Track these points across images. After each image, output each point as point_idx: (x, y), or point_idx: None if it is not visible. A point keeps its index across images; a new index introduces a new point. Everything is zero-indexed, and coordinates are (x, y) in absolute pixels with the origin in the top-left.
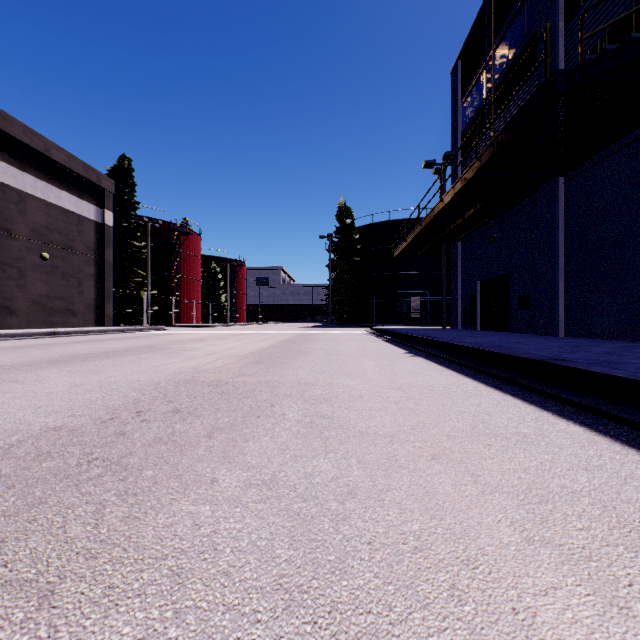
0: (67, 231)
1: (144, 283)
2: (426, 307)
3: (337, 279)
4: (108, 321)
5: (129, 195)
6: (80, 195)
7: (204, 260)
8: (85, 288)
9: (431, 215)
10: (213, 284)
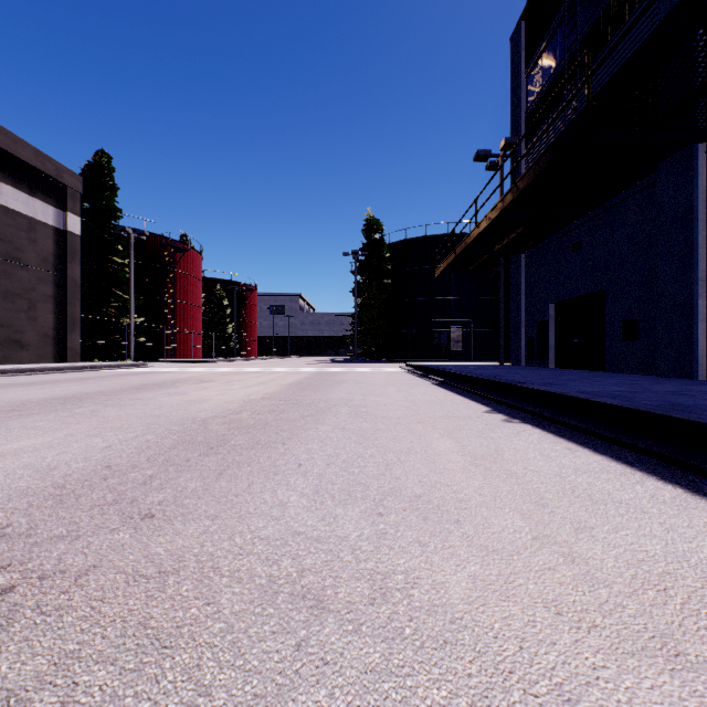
0: (12, 238)
1: (126, 308)
2: (469, 339)
3: (364, 305)
4: (73, 355)
5: (108, 200)
6: (32, 192)
7: (208, 283)
8: (39, 313)
9: (496, 211)
10: (218, 311)
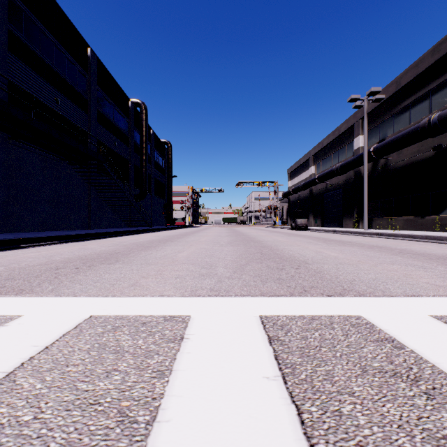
0: None
1: None
2: None
3: None
4: None
5: None
6: None
7: None
8: None
9: None
10: None
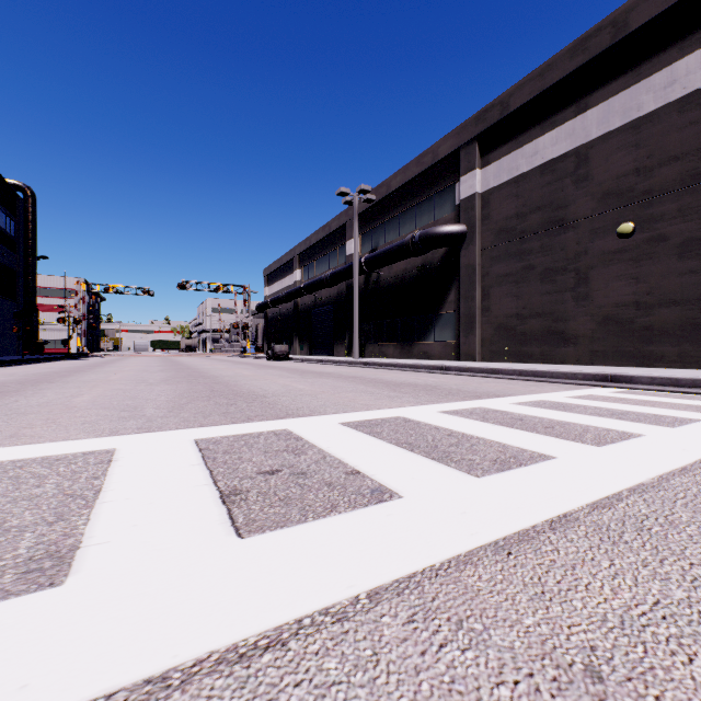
0: (699, 141)
1: None
2: None
3: None
4: None
5: None
6: None
7: None
8: None
9: None
10: None
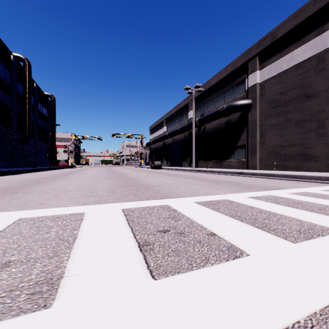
0: None
1: None
2: None
3: None
4: None
5: None
6: None
7: None
8: None
9: None
10: None
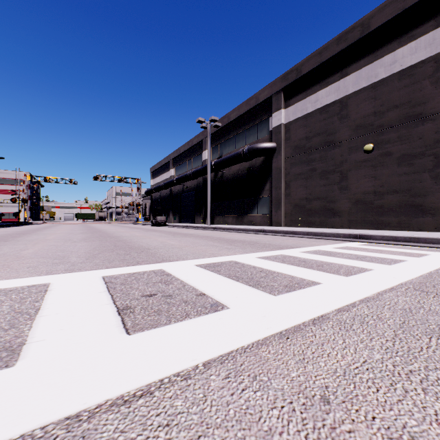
0: (409, 97)
1: None
2: None
3: None
4: None
5: None
6: None
7: None
8: None
9: None
10: None
